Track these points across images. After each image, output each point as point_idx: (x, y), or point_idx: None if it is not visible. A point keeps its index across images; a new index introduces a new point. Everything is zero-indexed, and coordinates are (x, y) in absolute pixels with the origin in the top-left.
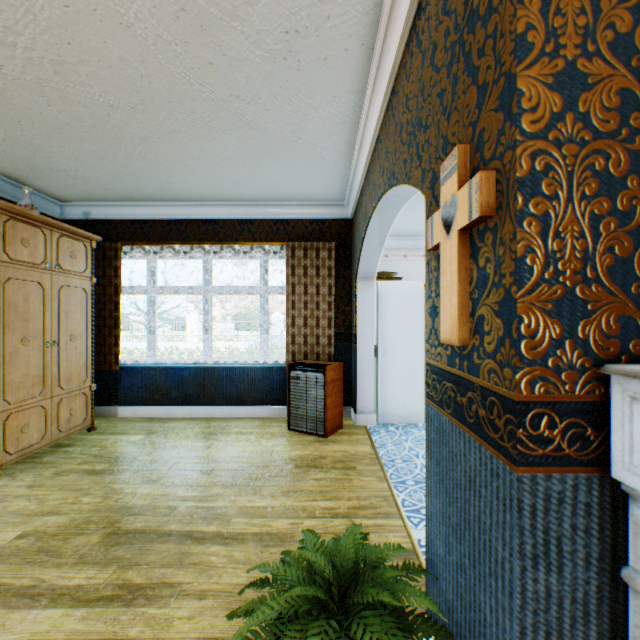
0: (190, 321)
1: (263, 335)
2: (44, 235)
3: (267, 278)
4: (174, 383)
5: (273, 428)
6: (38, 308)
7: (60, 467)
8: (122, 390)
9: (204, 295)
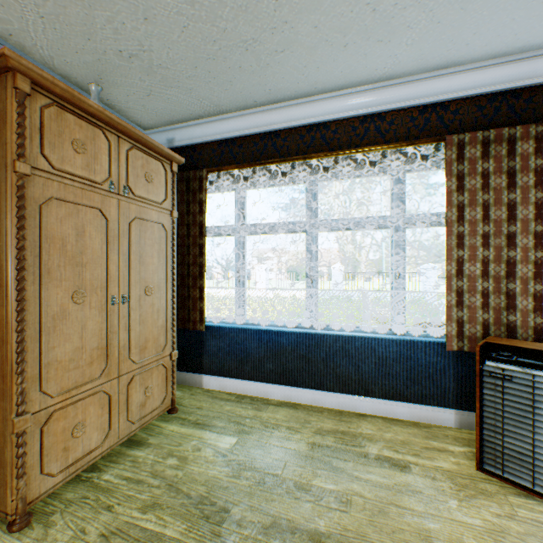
0: (259, 272)
1: (396, 290)
2: (107, 141)
3: (402, 202)
4: (268, 352)
5: (441, 457)
6: (98, 247)
7: (114, 512)
8: (207, 355)
9: (306, 233)
